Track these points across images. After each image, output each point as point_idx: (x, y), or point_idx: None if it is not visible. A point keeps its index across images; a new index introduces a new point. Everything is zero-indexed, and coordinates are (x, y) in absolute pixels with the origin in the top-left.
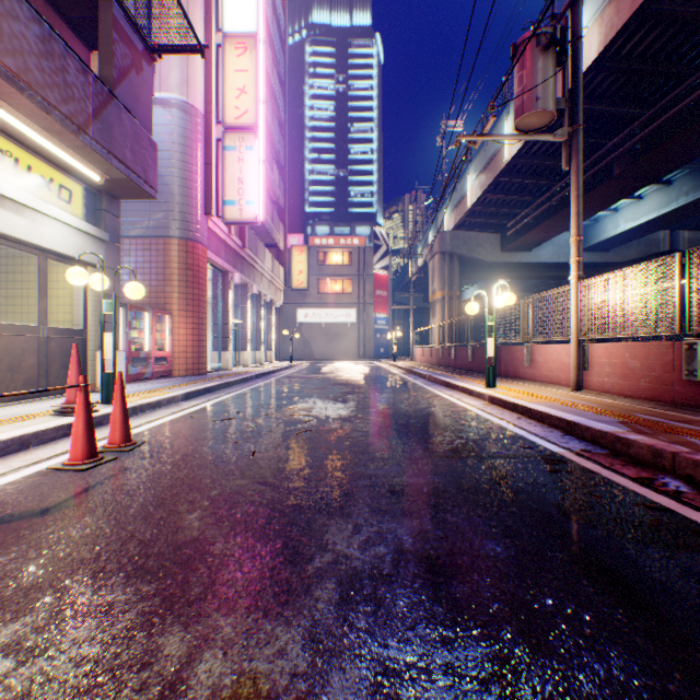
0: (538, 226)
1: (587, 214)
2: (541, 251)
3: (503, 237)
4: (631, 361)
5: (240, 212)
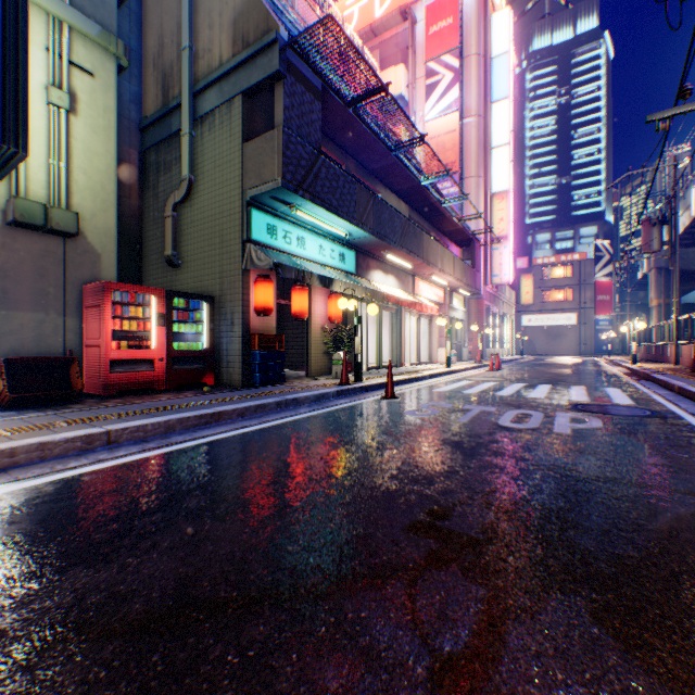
0: None
1: None
2: None
3: None
4: (686, 352)
5: (499, 280)
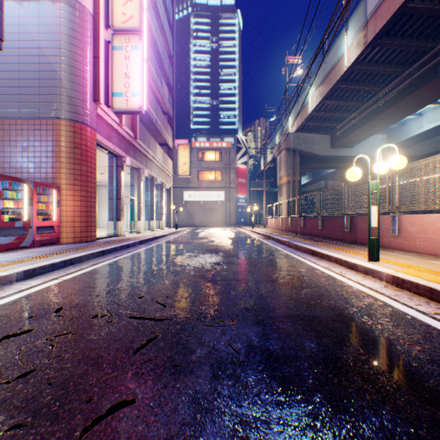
0: (363, 126)
1: (405, 114)
2: (360, 147)
3: (333, 137)
4: None
5: (126, 102)
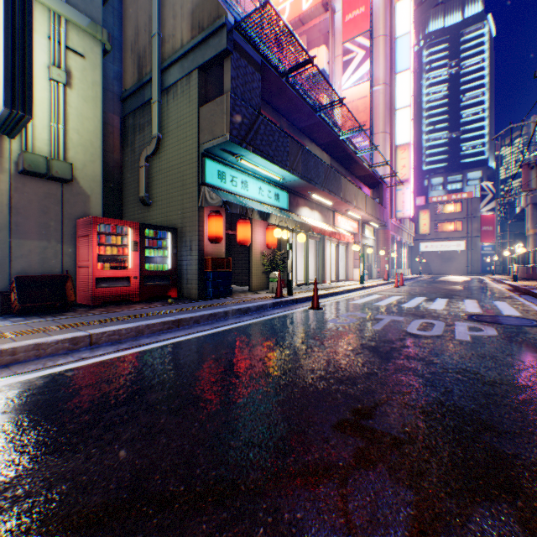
0: None
1: None
2: None
3: None
4: None
5: (402, 214)
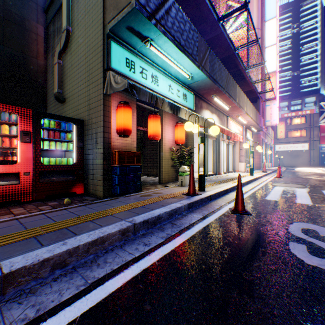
0: None
1: None
2: None
3: None
4: None
5: (270, 123)
